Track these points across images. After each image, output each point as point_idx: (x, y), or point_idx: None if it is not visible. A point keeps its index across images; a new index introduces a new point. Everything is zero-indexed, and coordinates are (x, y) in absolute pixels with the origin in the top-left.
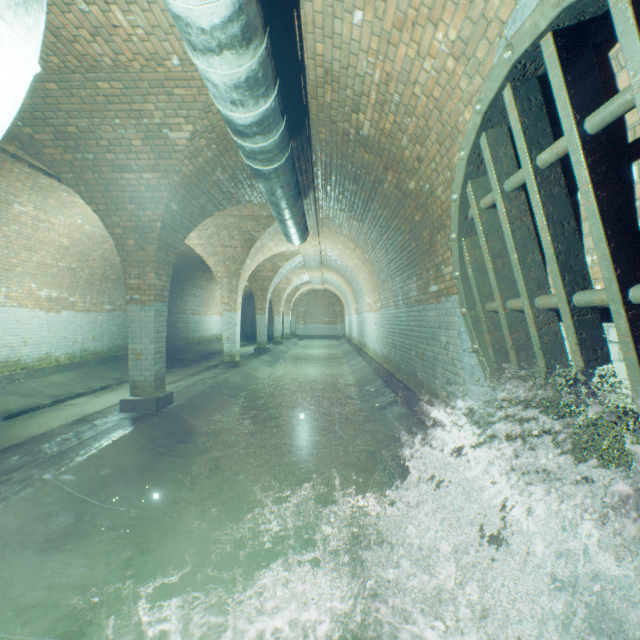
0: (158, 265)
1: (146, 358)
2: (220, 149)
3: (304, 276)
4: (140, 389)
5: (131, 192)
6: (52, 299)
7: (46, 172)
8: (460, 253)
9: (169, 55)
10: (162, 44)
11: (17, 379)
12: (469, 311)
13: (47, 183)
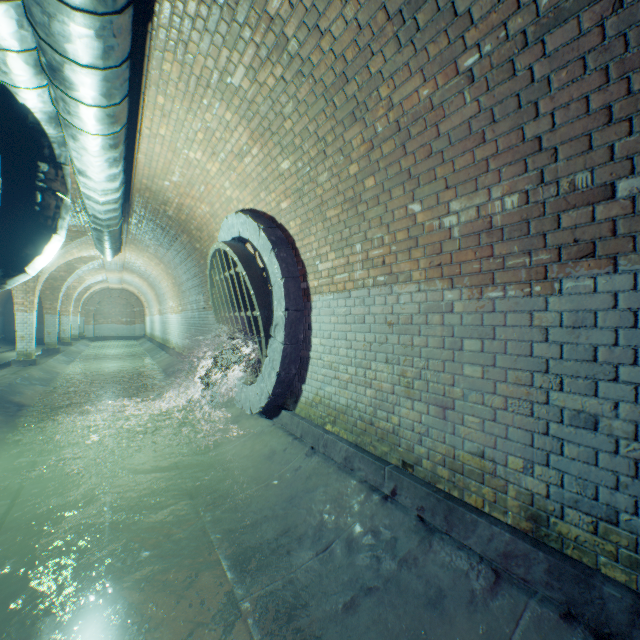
0: None
1: None
2: None
3: (101, 276)
4: None
5: None
6: None
7: None
8: (212, 293)
9: None
10: None
11: None
12: (217, 316)
13: None
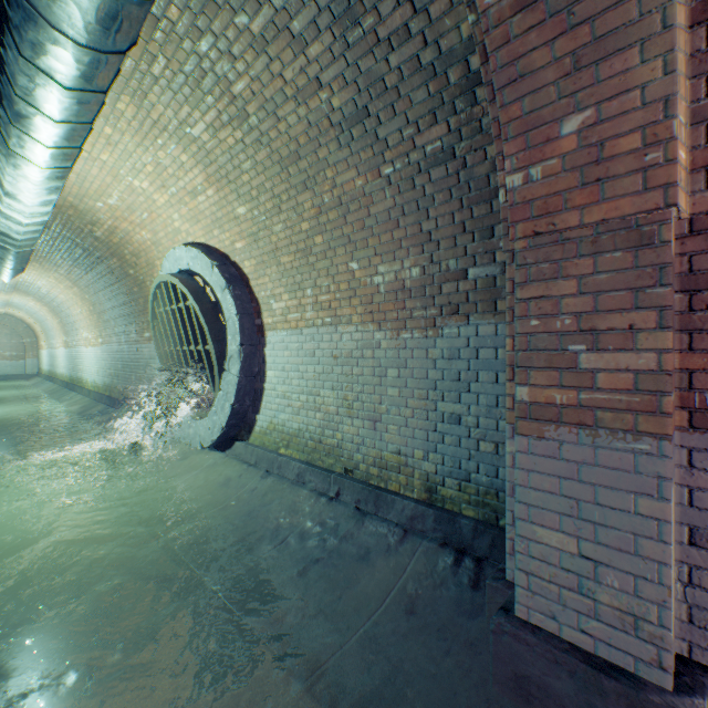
0: None
1: None
2: None
3: None
4: None
5: None
6: None
7: None
8: (154, 326)
9: None
10: None
11: None
12: (159, 350)
13: None
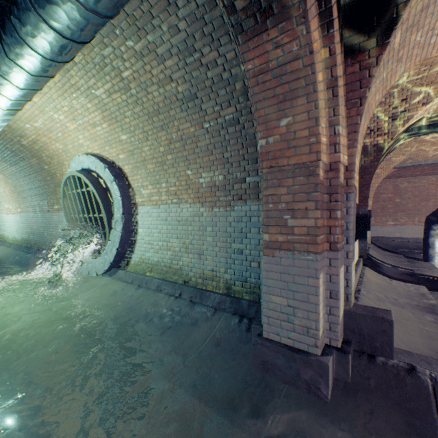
0: None
1: None
2: None
3: None
4: None
5: None
6: None
7: None
8: (64, 202)
9: None
10: None
11: None
12: (67, 217)
13: None
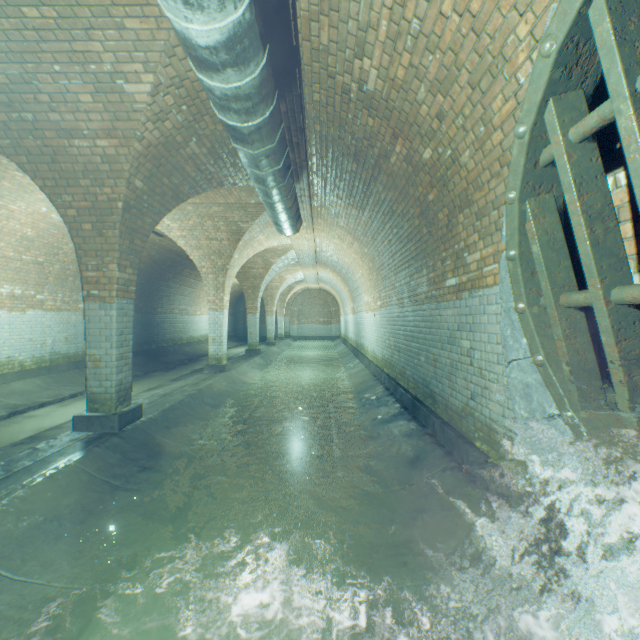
0: (121, 254)
1: (106, 365)
2: (193, 112)
3: (298, 274)
4: (99, 402)
5: (84, 164)
6: (15, 297)
7: None
8: (521, 221)
9: None
10: None
11: None
12: (530, 307)
13: None
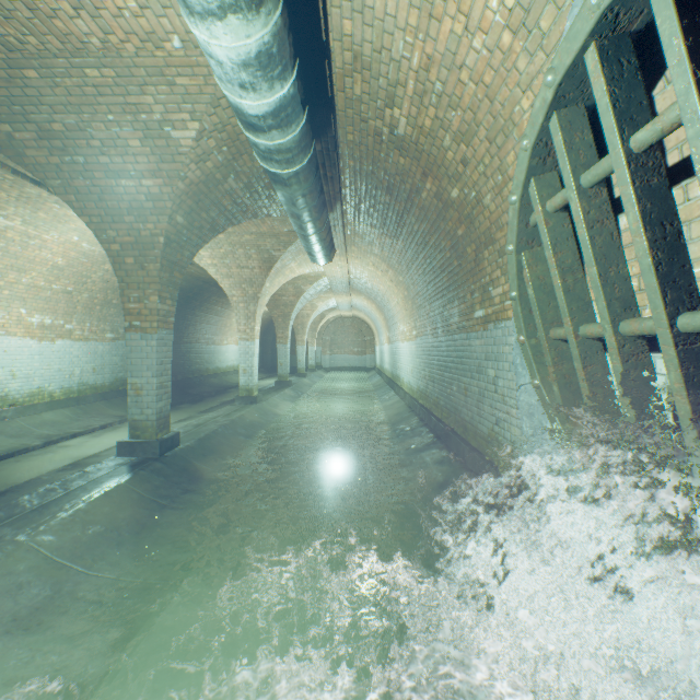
0: (161, 287)
1: (147, 394)
2: (232, 152)
3: (330, 301)
4: (141, 430)
5: (129, 202)
6: (45, 326)
7: (33, 180)
8: (518, 268)
9: (168, 35)
10: (159, 20)
11: (4, 417)
12: (528, 339)
13: (35, 193)
